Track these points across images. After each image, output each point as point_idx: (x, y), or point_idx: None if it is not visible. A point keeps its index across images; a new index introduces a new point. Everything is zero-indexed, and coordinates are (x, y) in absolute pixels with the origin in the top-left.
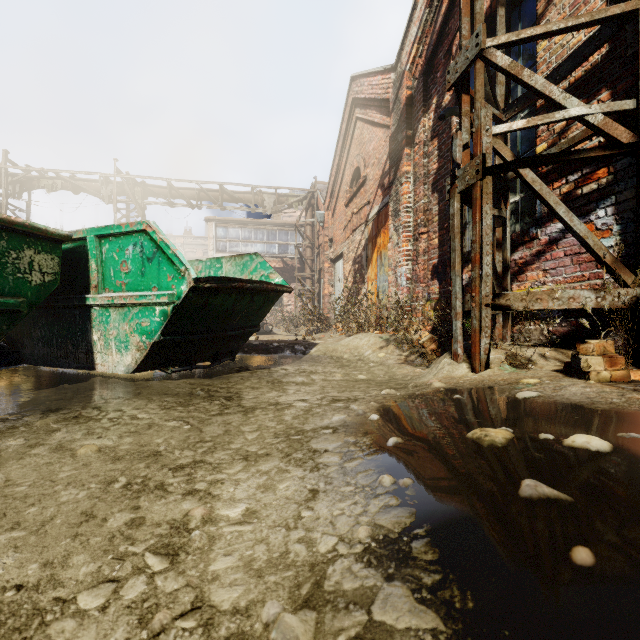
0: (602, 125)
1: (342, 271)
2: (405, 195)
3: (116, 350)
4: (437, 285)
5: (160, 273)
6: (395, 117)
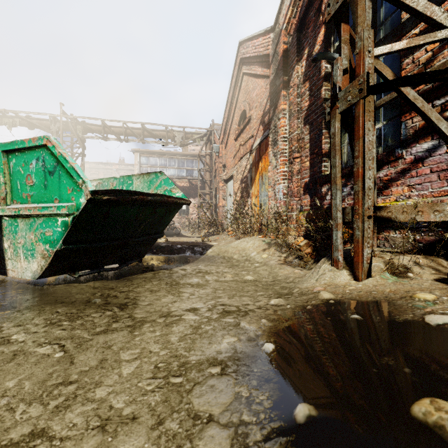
0: None
1: (232, 189)
2: (282, 128)
3: (24, 257)
4: (308, 199)
5: (61, 186)
6: (274, 67)
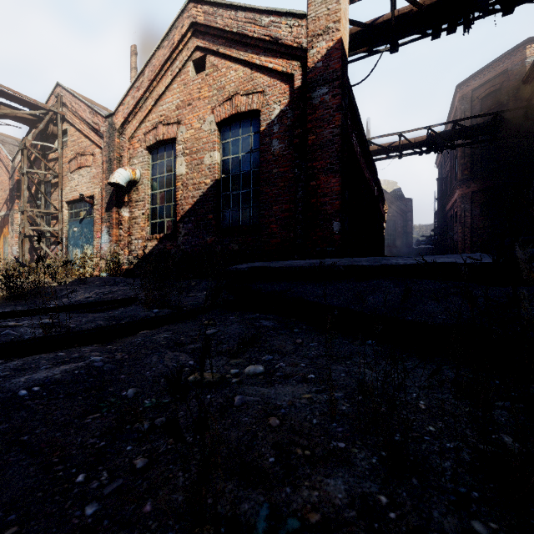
0: (53, 232)
1: None
2: (16, 219)
3: None
4: (30, 256)
5: None
6: (12, 183)
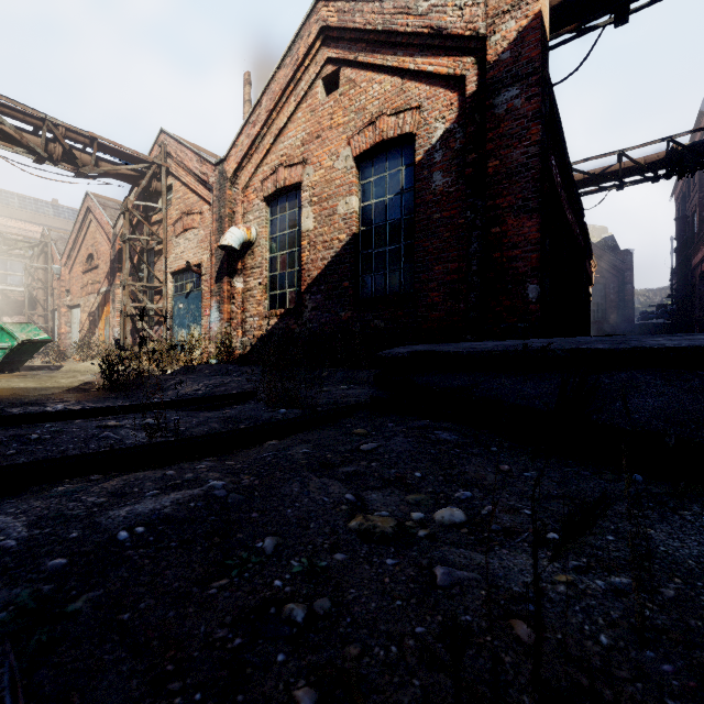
0: (156, 310)
1: (79, 317)
2: (118, 295)
3: None
4: (132, 339)
5: (3, 338)
6: (114, 253)
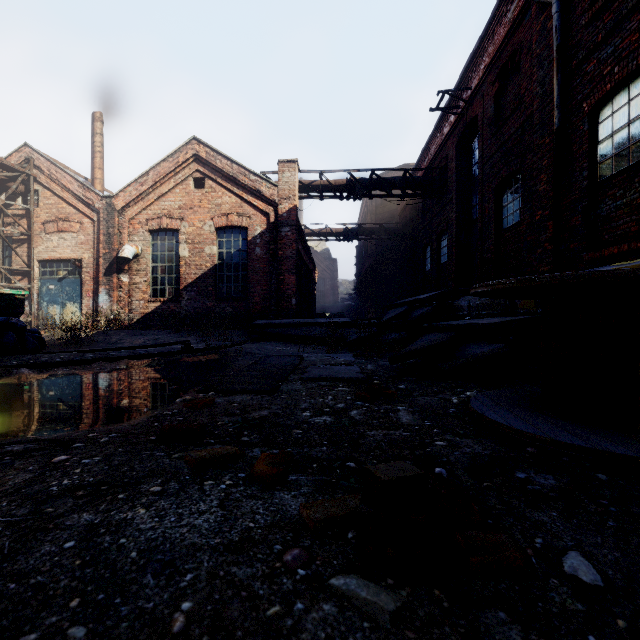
0: (25, 289)
1: None
2: None
3: None
4: None
5: None
6: None
